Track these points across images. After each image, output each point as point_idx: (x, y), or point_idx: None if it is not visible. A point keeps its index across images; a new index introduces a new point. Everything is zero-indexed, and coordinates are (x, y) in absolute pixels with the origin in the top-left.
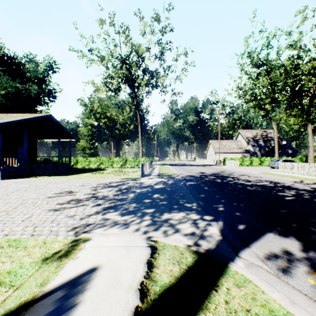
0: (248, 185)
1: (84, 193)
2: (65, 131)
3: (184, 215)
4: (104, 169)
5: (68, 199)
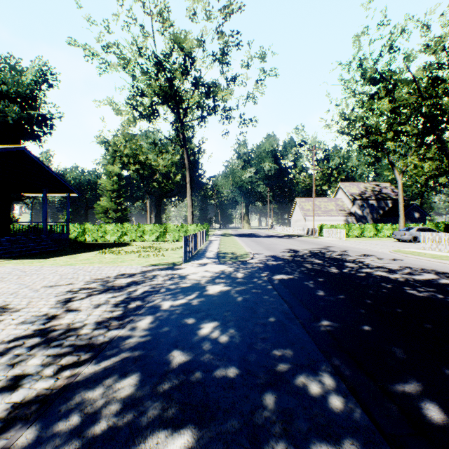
0: (403, 284)
1: (26, 317)
2: (56, 178)
3: None
4: (128, 244)
5: None
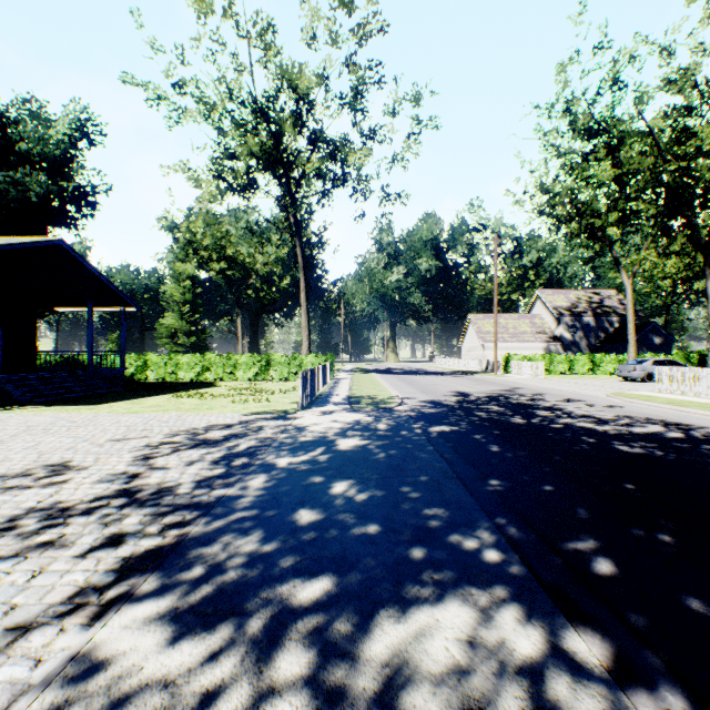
0: (612, 438)
1: (101, 476)
2: (107, 285)
3: (468, 628)
4: (213, 384)
5: (19, 508)
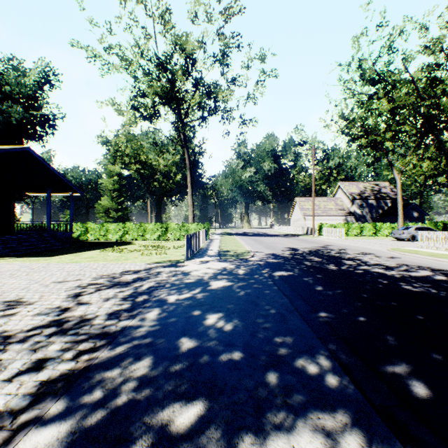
0: (399, 280)
1: (41, 309)
2: (60, 178)
3: None
4: (130, 243)
5: None
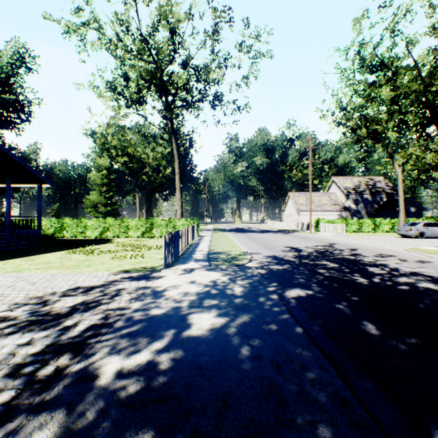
0: None
1: None
2: (23, 166)
3: None
4: (109, 241)
5: None
